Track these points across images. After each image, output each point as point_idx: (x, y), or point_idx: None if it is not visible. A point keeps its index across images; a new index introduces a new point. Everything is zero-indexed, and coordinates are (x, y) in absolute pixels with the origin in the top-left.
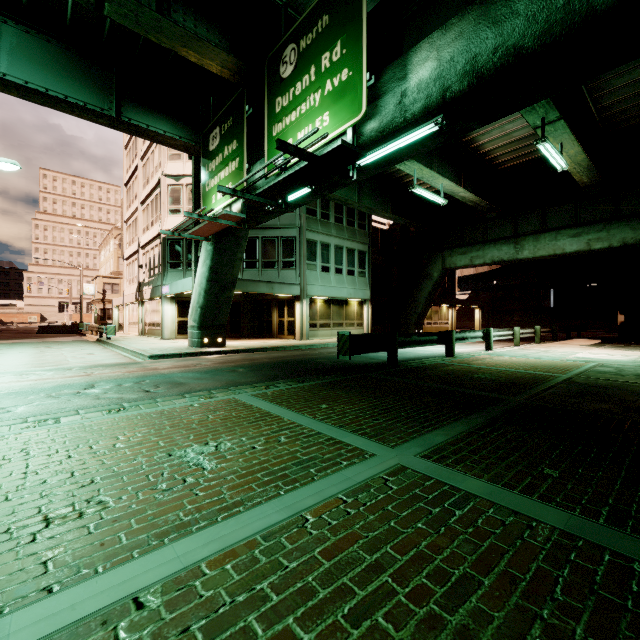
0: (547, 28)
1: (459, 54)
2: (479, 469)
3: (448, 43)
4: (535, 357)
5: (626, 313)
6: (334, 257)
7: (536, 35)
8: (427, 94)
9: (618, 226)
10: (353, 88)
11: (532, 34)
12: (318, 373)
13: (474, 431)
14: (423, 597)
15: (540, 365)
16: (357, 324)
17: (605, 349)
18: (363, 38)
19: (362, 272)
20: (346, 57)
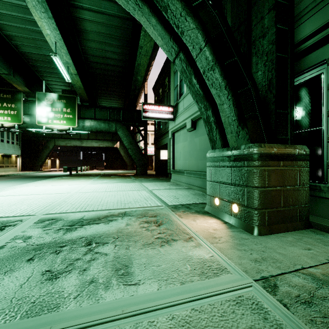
0: (105, 130)
1: (94, 126)
2: (105, 176)
3: (92, 123)
4: (94, 172)
5: (106, 162)
6: (6, 135)
7: (104, 130)
8: (89, 128)
9: (105, 142)
10: (73, 120)
11: (104, 130)
12: (56, 177)
13: (101, 176)
14: (108, 177)
15: (97, 173)
16: (15, 166)
17: (104, 171)
18: (76, 113)
19: (17, 143)
20: (71, 113)
